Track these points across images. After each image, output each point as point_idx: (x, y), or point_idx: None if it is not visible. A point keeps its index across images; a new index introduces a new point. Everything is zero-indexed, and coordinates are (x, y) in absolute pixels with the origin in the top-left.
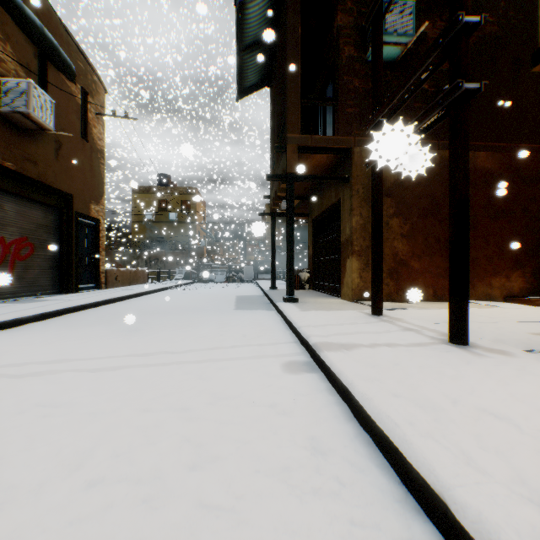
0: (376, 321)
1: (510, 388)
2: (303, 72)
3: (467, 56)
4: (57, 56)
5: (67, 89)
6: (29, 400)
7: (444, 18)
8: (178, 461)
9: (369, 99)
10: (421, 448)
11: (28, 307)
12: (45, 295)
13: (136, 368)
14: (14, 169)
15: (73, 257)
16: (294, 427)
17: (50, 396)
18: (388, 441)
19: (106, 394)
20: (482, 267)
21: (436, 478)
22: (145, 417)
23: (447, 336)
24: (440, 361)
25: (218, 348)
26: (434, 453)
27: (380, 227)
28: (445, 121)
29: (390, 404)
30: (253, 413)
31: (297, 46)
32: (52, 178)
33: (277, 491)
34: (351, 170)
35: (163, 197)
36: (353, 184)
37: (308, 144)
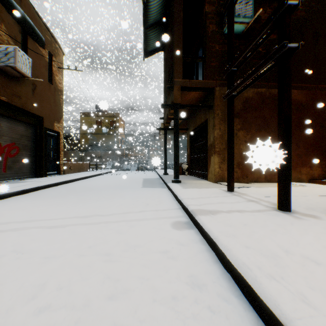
0: (230, 195)
1: (322, 242)
2: (184, 42)
3: (289, 27)
4: (33, 32)
5: (39, 52)
6: (7, 247)
7: (271, 7)
8: (101, 292)
9: (225, 57)
10: (268, 287)
11: (14, 186)
12: (26, 178)
13: (78, 226)
14: (7, 101)
15: (43, 155)
16: (179, 267)
17: (21, 245)
18: (243, 280)
19: (57, 243)
20: (295, 161)
21: (281, 312)
22: (81, 260)
23: (276, 205)
24: (273, 222)
25: (131, 213)
26: (278, 291)
27: (233, 136)
28: (272, 70)
29: (243, 253)
30: (152, 257)
31: (180, 25)
32: (30, 107)
33: (168, 316)
34: (214, 101)
35: (99, 118)
36: (215, 110)
37: (187, 85)
